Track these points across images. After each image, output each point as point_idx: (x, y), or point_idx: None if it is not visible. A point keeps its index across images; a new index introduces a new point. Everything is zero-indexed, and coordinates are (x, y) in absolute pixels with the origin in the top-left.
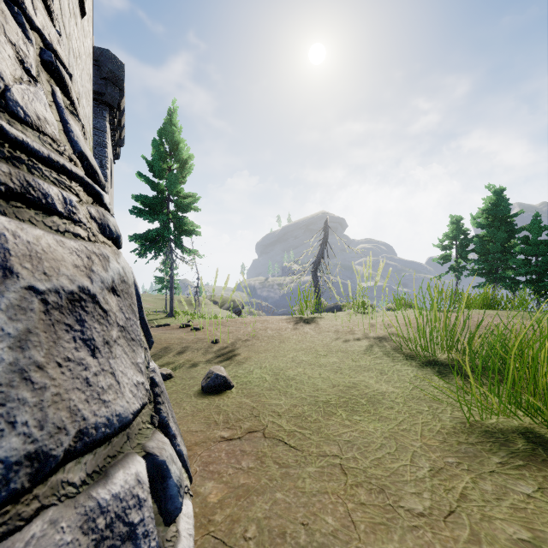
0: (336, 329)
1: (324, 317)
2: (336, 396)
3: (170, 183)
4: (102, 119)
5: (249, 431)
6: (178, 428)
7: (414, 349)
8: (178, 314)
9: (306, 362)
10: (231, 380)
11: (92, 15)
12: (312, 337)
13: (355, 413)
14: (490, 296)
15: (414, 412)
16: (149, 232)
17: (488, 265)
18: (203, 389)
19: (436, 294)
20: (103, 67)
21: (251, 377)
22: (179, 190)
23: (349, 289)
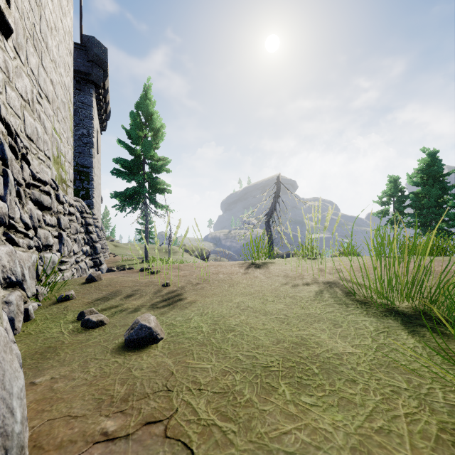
0: (285, 273)
1: (274, 262)
2: (279, 357)
3: (145, 148)
4: (89, 95)
5: (148, 420)
6: (1, 438)
7: (368, 296)
8: (152, 260)
9: (252, 309)
10: (161, 331)
11: (81, 9)
12: (262, 282)
13: (304, 389)
14: (436, 243)
15: (388, 391)
16: (127, 190)
17: (423, 218)
18: (124, 342)
19: (395, 236)
20: (89, 51)
21: (187, 326)
22: (153, 154)
23: (298, 235)
